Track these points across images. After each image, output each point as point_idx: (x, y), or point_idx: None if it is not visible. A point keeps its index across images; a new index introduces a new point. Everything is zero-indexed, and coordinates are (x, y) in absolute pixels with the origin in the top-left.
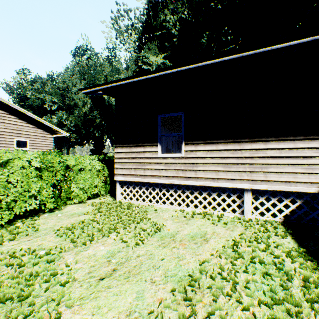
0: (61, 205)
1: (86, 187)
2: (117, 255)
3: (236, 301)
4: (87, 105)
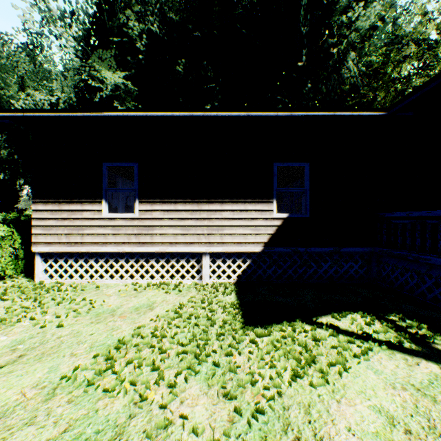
0: None
1: None
2: (29, 342)
3: (158, 349)
4: None
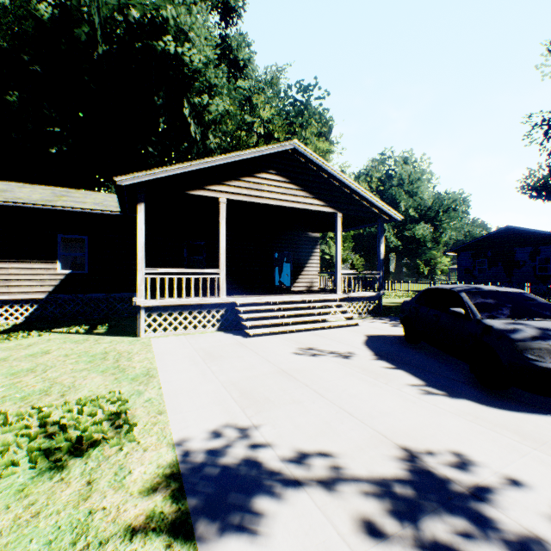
0: None
1: None
2: None
3: None
4: None
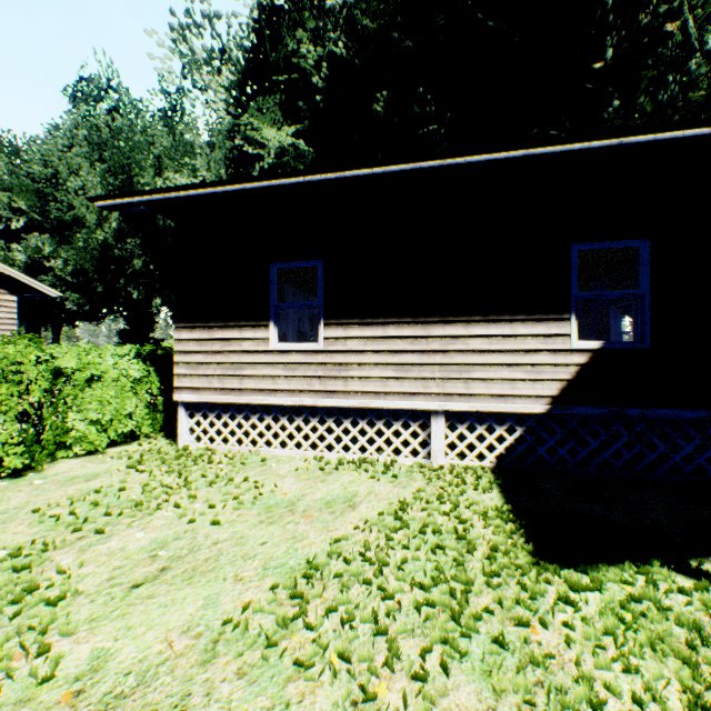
0: (42, 460)
1: (107, 417)
2: (173, 546)
3: (377, 589)
4: (111, 223)
